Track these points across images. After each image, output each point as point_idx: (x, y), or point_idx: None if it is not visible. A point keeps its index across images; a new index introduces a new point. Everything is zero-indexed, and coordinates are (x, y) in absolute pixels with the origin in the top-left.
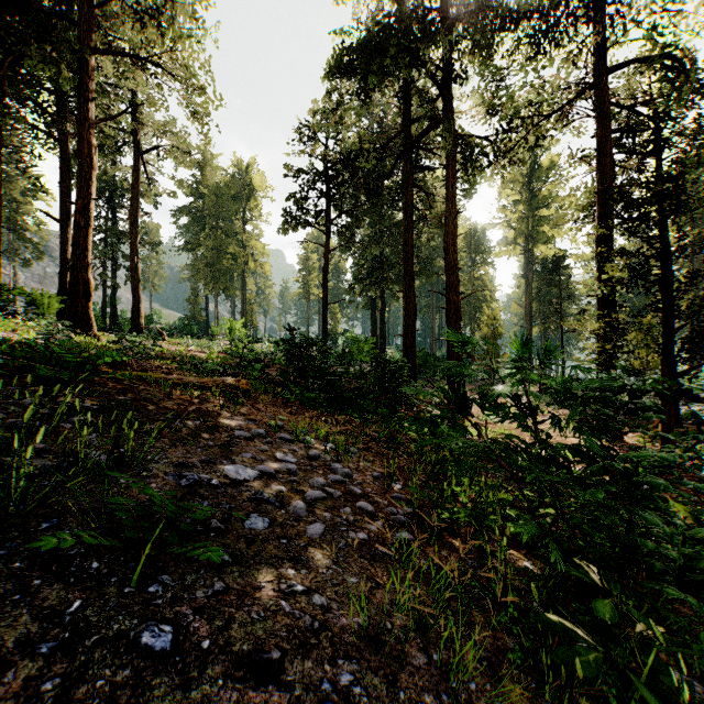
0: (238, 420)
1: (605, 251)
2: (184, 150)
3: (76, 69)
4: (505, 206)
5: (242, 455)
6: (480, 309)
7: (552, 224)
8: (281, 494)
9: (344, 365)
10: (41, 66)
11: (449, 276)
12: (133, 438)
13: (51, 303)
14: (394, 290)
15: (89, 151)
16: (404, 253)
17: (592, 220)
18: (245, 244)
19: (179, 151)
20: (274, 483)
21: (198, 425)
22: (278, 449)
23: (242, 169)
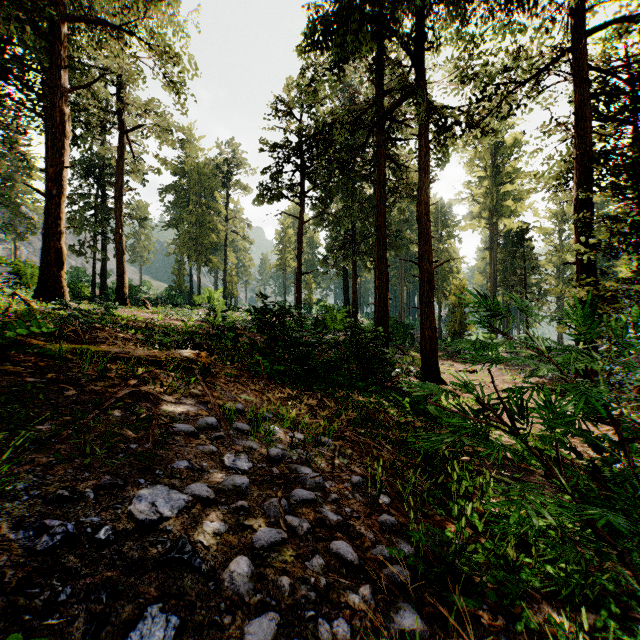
0: (186, 405)
1: (588, 216)
2: (165, 128)
3: (48, 37)
4: (470, 182)
5: (172, 466)
6: (446, 280)
7: (516, 199)
8: (215, 541)
9: (318, 334)
10: (4, 25)
11: (422, 245)
12: (6, 448)
13: (34, 273)
14: (365, 261)
15: (62, 119)
16: (376, 223)
17: (565, 189)
18: (226, 220)
19: (161, 129)
20: (209, 516)
21: (127, 415)
22: (230, 447)
23: (223, 150)
